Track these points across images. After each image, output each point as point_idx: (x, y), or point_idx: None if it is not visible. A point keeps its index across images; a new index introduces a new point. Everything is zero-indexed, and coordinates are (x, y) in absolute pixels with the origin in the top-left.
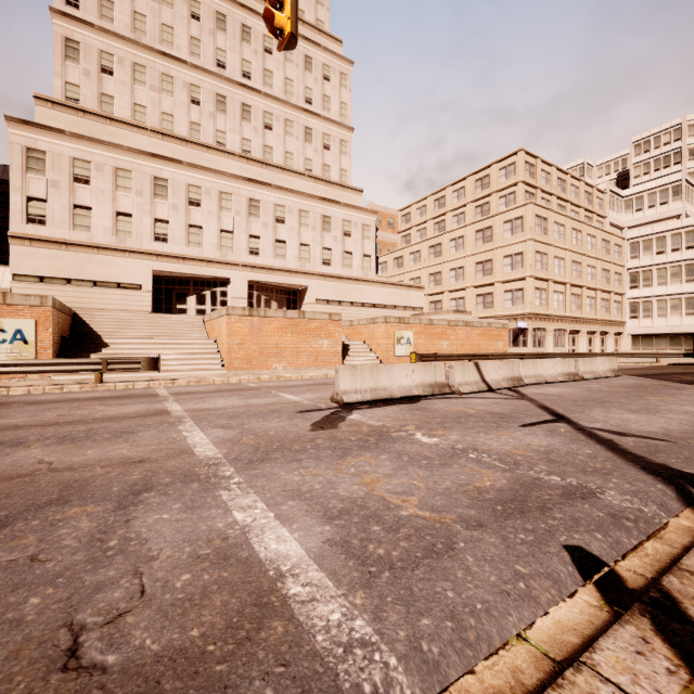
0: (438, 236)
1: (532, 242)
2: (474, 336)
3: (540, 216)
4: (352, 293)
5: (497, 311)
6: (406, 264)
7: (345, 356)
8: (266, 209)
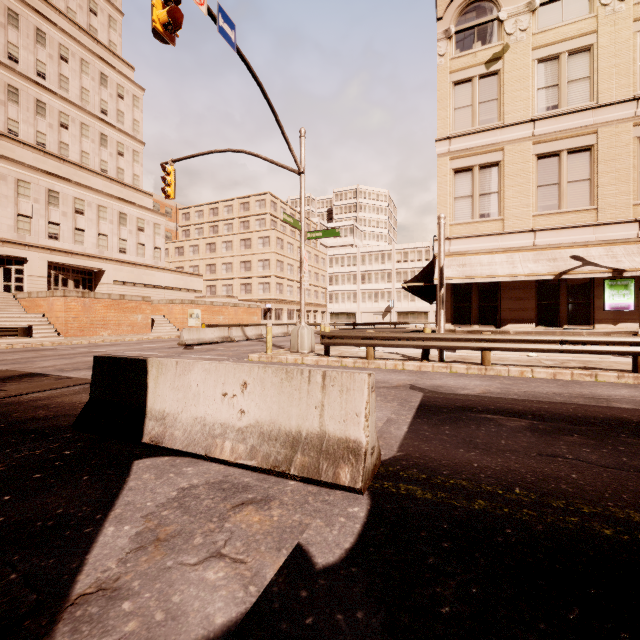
0: (213, 237)
1: (275, 254)
2: (240, 313)
3: (280, 238)
4: (146, 277)
5: (254, 296)
6: (186, 253)
7: (152, 326)
8: (65, 201)
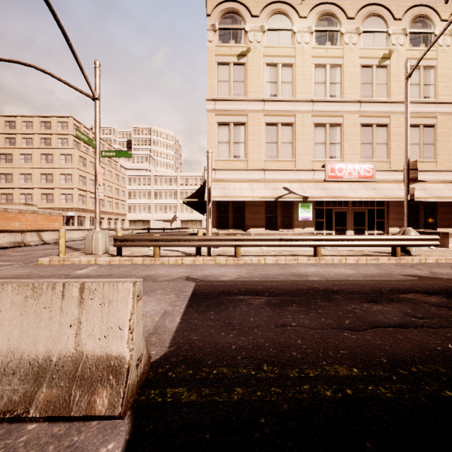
0: (9, 148)
1: (78, 170)
2: (39, 219)
3: (82, 156)
4: None
5: (56, 205)
6: None
7: None
8: None
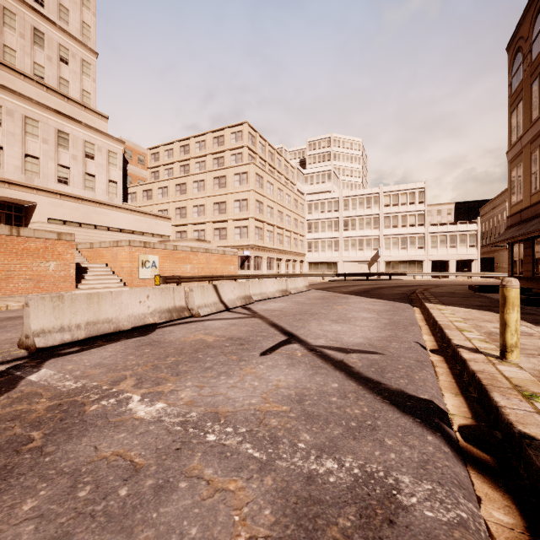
0: (184, 177)
1: (254, 192)
2: (212, 261)
3: (259, 174)
4: (96, 216)
5: (229, 242)
6: (155, 196)
7: (81, 279)
8: None
